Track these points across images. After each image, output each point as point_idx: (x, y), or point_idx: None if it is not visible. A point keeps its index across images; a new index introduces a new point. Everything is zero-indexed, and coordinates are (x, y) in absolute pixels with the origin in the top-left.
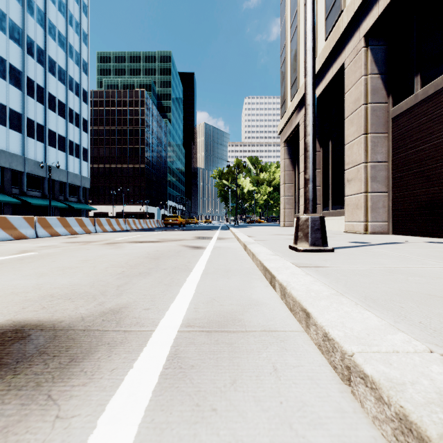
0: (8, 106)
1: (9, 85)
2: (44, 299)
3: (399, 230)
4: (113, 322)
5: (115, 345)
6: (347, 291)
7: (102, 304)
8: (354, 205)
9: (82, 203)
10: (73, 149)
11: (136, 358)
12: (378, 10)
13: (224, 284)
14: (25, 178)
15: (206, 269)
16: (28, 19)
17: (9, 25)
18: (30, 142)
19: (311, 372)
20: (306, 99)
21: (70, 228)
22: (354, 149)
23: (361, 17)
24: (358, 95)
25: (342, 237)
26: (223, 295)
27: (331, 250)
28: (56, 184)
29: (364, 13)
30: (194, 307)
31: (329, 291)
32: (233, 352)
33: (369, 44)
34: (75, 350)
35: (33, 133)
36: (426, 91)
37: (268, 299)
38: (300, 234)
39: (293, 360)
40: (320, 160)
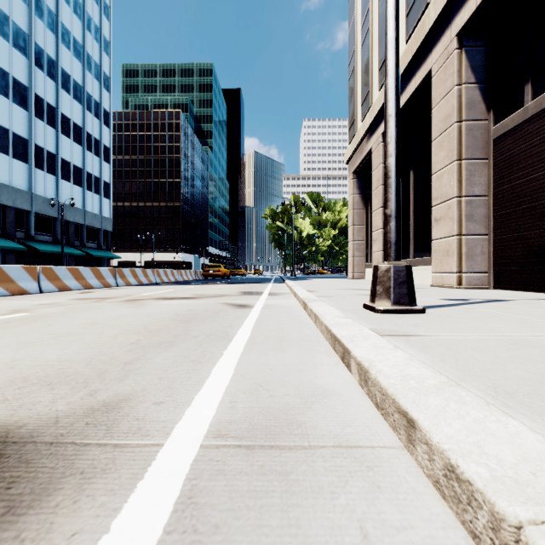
0: (11, 130)
1: (12, 104)
2: (12, 384)
3: (502, 284)
4: (102, 427)
5: (92, 476)
6: (462, 376)
7: (94, 393)
8: (444, 252)
9: (103, 249)
10: (92, 183)
11: (121, 506)
12: (476, 0)
13: (276, 361)
14: (33, 219)
15: (252, 337)
16: (36, 22)
17: (12, 30)
18: (38, 175)
19: (431, 544)
20: (387, 108)
21: (84, 280)
22: (443, 179)
23: (453, 11)
24: (450, 110)
25: (430, 292)
26: (275, 378)
27: (422, 310)
28: (71, 226)
29: (457, 5)
30: (231, 400)
31: (437, 377)
32: (289, 494)
33: (464, 45)
34: (21, 487)
35: (42, 163)
36: (539, 103)
37: (341, 386)
38: (379, 289)
39: (394, 513)
40: None
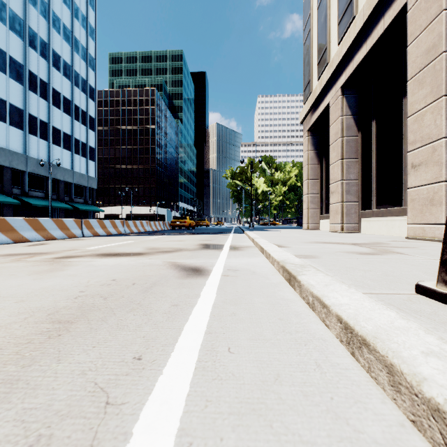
0: (8, 101)
1: (9, 79)
2: None
3: None
4: None
5: None
6: None
7: None
8: (426, 201)
9: (89, 204)
10: (79, 147)
11: None
12: None
13: None
14: (27, 177)
15: None
16: (30, 10)
17: (9, 15)
18: (32, 140)
19: None
20: None
21: (46, 231)
22: (425, 120)
23: None
24: (435, 40)
25: (429, 247)
26: None
27: None
28: (61, 184)
29: None
30: None
31: None
32: None
33: None
34: None
35: (36, 130)
36: None
37: None
38: None
39: None
40: (358, 147)
